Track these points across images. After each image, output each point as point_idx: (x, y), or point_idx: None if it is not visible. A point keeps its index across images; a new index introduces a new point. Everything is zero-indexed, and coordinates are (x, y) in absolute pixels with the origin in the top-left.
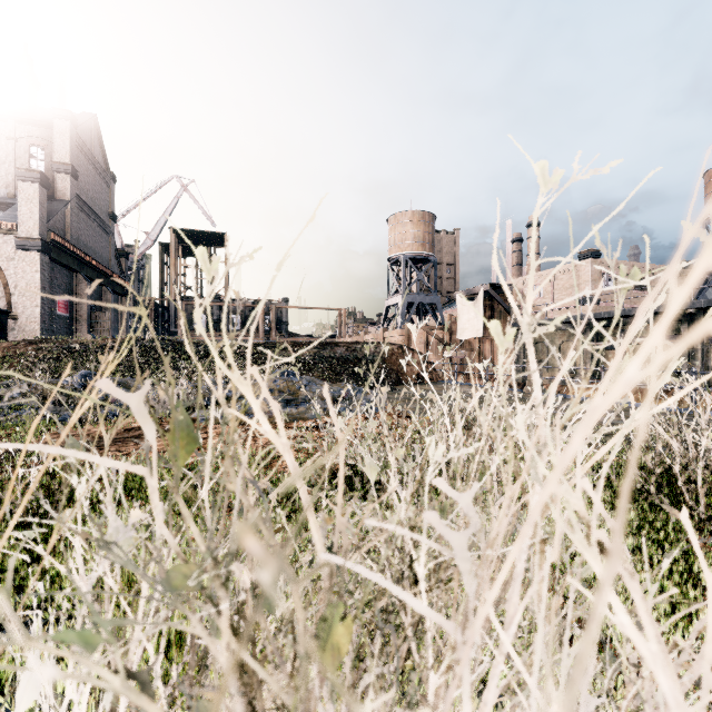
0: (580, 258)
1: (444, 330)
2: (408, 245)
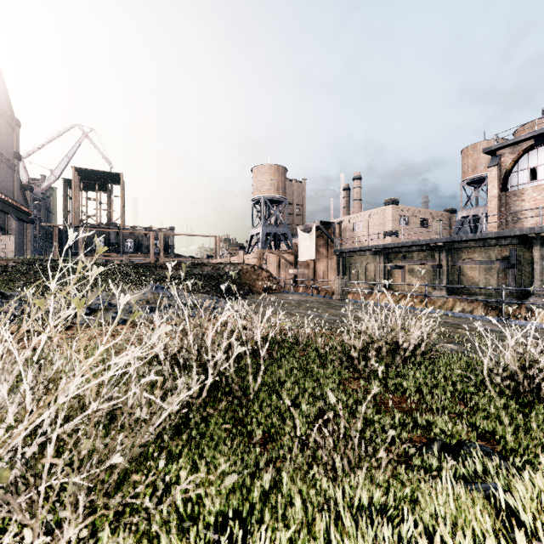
0: (385, 204)
1: (290, 254)
2: (267, 189)
